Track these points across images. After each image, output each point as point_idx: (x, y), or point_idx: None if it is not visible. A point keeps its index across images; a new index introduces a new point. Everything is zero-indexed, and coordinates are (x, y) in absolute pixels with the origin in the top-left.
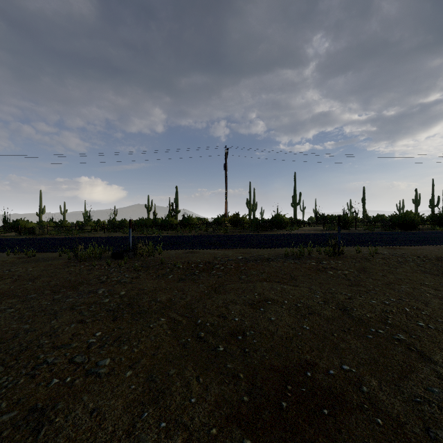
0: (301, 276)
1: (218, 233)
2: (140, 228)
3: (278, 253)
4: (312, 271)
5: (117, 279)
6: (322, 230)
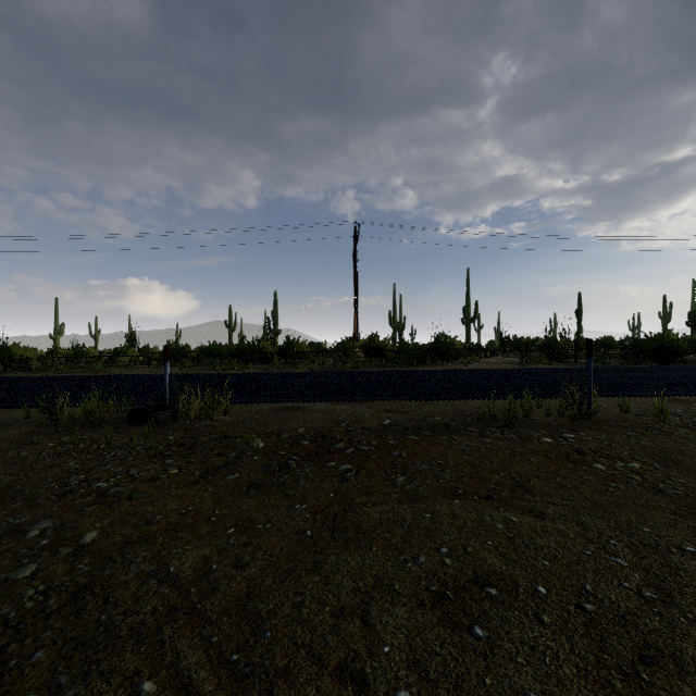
0: (537, 478)
1: (342, 368)
2: (210, 360)
3: (462, 412)
4: (555, 463)
5: (104, 484)
6: (520, 364)
